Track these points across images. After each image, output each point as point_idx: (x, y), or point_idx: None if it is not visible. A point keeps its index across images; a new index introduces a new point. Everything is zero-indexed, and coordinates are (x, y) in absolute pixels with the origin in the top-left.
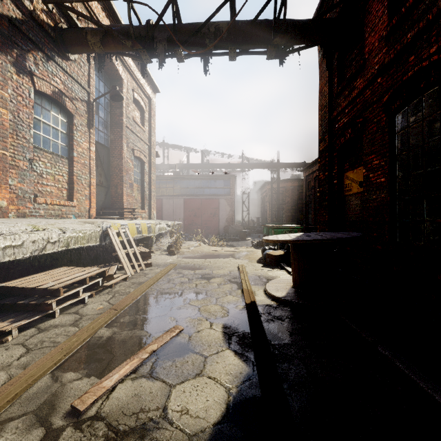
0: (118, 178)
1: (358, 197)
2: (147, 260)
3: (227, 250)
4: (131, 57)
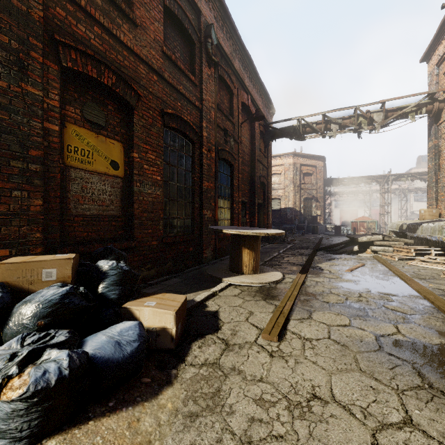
0: None
1: (108, 181)
2: None
3: None
4: None
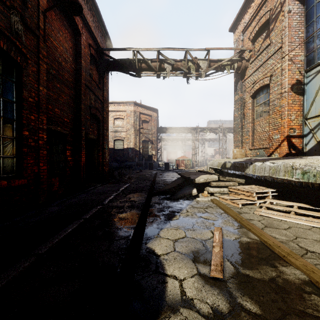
0: None
1: None
2: None
3: None
4: None
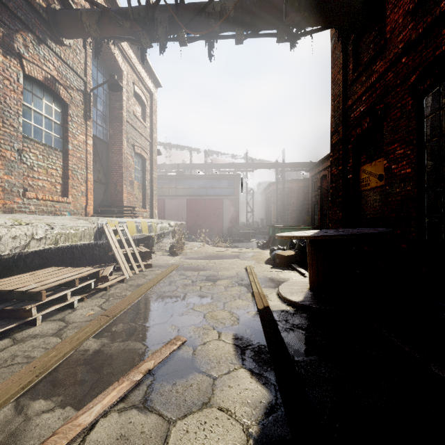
0: (118, 174)
1: (377, 192)
2: (147, 260)
3: (232, 251)
4: (130, 41)
